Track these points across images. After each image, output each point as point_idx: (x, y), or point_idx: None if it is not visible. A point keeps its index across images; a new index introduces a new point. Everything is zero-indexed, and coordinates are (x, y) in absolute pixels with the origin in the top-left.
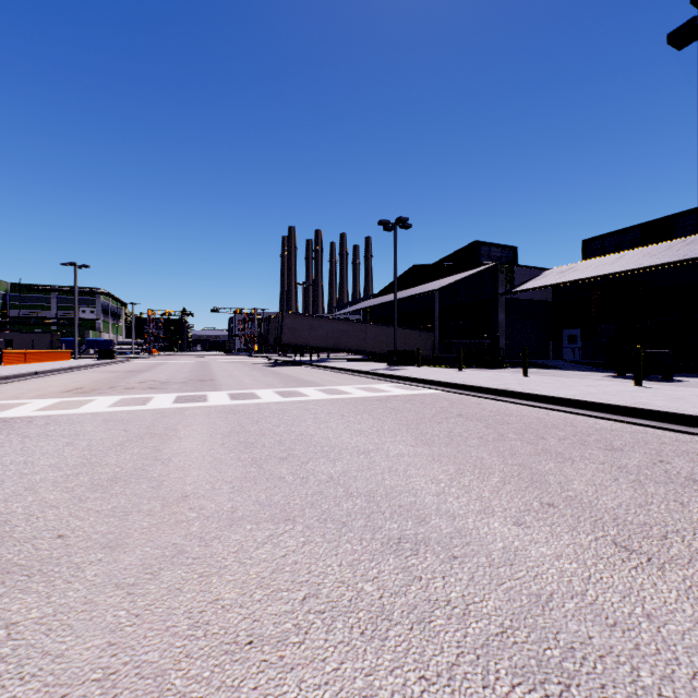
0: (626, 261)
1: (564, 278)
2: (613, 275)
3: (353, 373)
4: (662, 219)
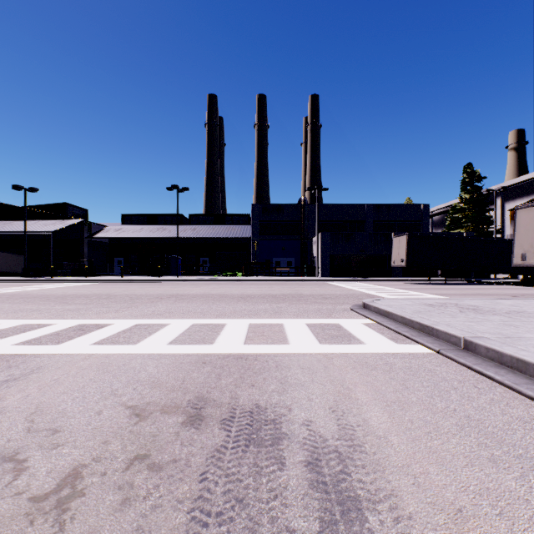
0: (145, 232)
1: (121, 235)
2: (142, 238)
3: (21, 281)
4: (154, 215)
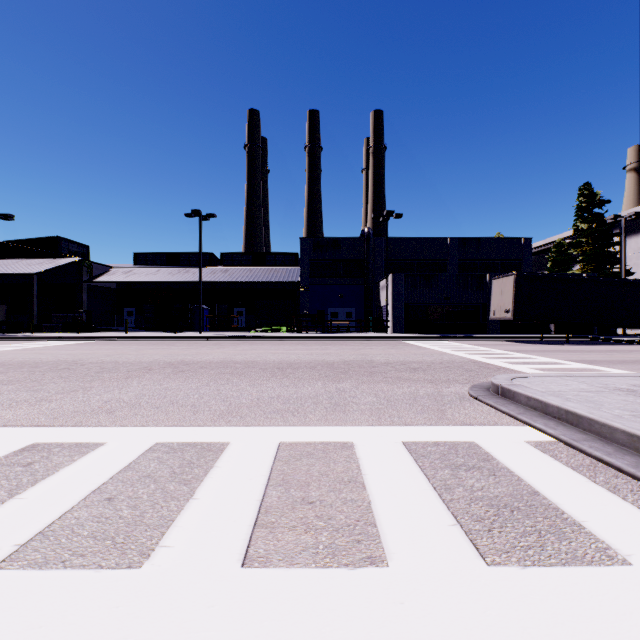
0: (162, 275)
1: (130, 278)
2: (158, 282)
3: None
4: (176, 253)
